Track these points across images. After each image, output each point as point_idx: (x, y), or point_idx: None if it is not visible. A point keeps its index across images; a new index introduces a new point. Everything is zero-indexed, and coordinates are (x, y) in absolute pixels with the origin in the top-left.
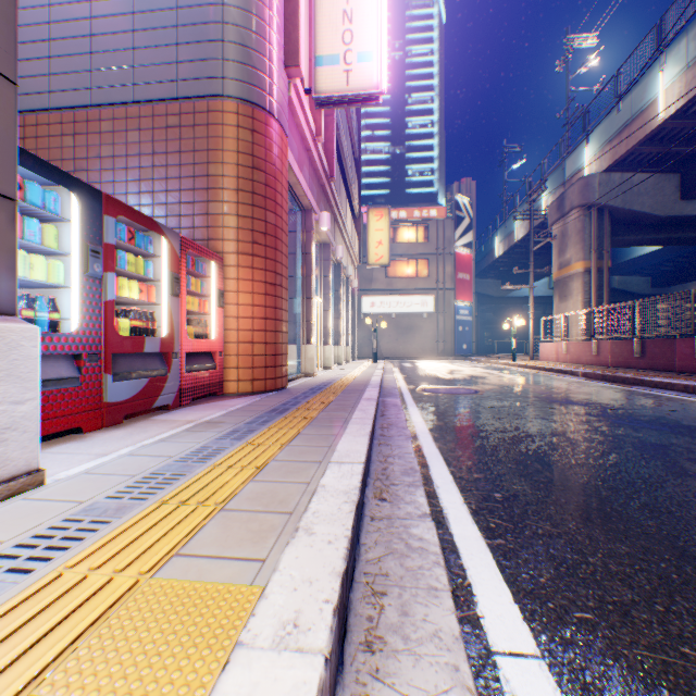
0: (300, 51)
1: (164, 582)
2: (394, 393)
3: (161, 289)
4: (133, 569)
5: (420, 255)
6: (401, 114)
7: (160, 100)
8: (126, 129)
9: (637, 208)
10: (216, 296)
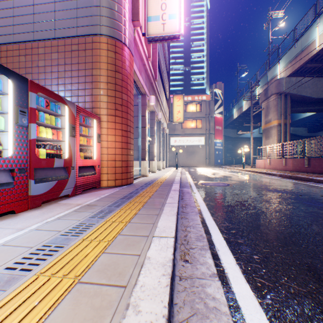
0: (140, 13)
1: None
2: (187, 185)
3: (65, 133)
4: None
5: (198, 117)
6: (189, 52)
7: (68, 37)
8: (51, 52)
9: (304, 94)
10: (96, 137)
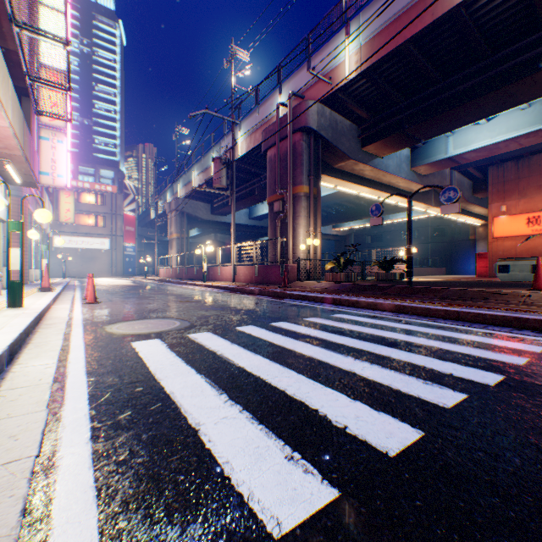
0: None
1: None
2: (74, 285)
3: None
4: None
5: (101, 213)
6: (90, 95)
7: None
8: None
9: (197, 215)
10: None
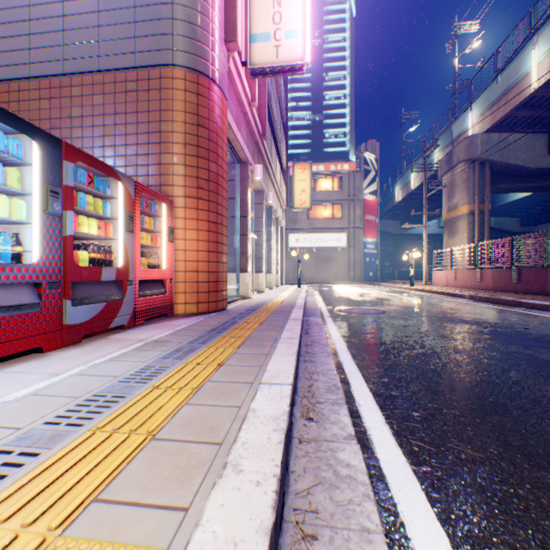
0: (238, 29)
1: (72, 543)
2: (315, 313)
3: (117, 226)
4: (43, 522)
5: (335, 200)
6: (320, 89)
7: (120, 69)
8: (92, 94)
9: (512, 161)
10: (167, 232)
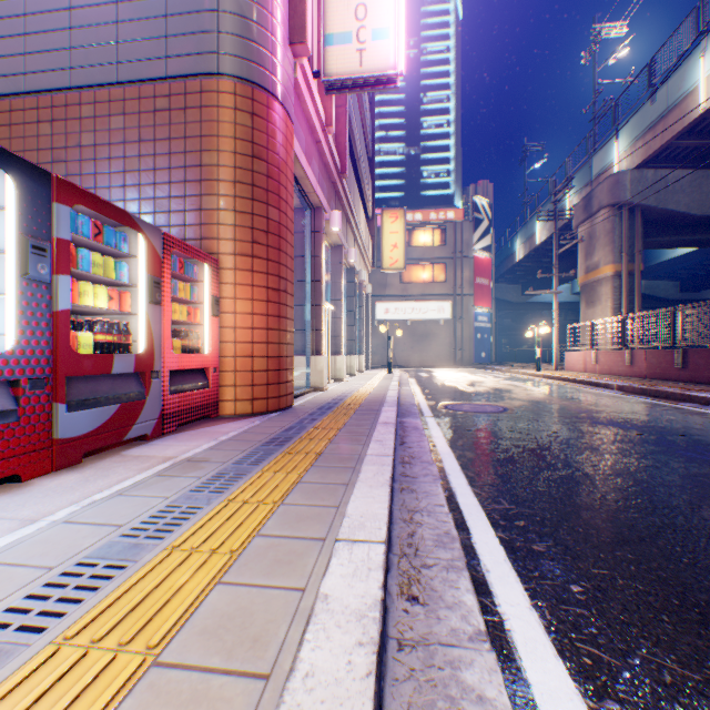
0: (307, 25)
1: None
2: (413, 411)
3: (138, 296)
4: None
5: (436, 259)
6: (416, 114)
7: (147, 80)
8: (109, 114)
9: (672, 207)
10: (210, 303)
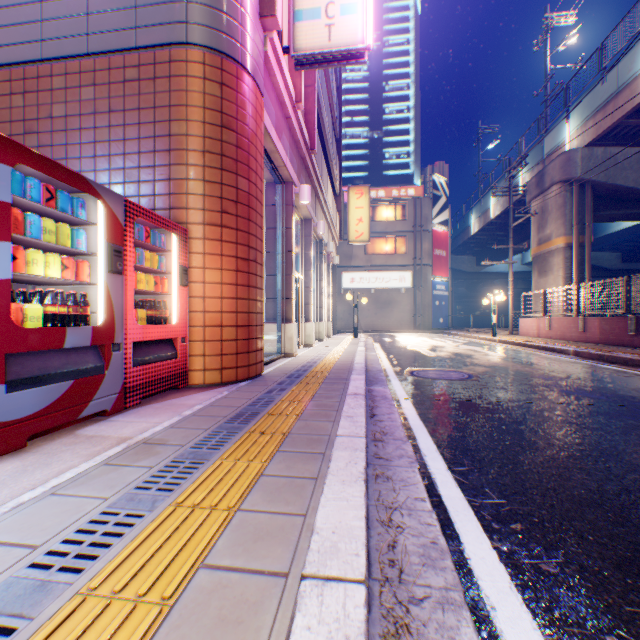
0: None
1: None
2: (380, 378)
3: (97, 265)
4: None
5: (398, 232)
6: (379, 101)
7: (117, 51)
8: (80, 85)
9: (621, 182)
10: (178, 273)
